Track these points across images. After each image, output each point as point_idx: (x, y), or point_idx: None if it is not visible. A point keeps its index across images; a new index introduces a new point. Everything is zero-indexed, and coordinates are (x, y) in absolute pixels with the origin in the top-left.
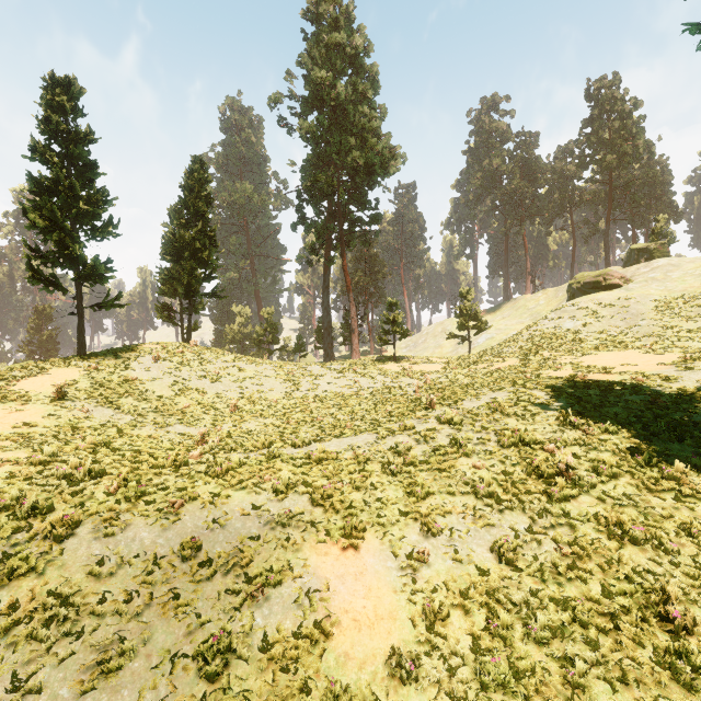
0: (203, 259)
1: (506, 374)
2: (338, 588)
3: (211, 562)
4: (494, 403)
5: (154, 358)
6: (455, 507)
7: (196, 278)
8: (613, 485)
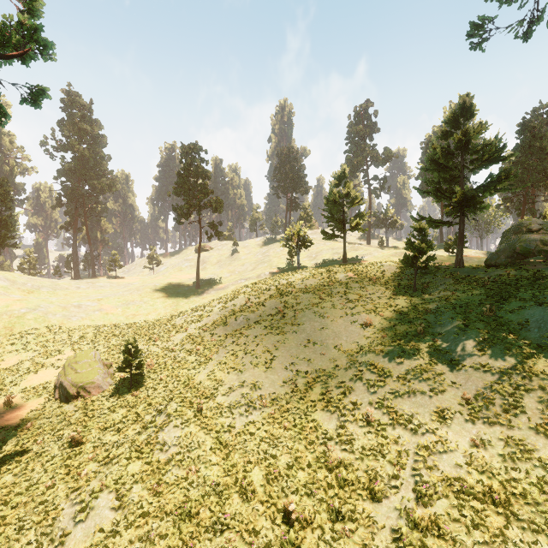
0: (10, 229)
1: (156, 281)
2: (107, 309)
3: (83, 308)
4: (143, 286)
5: (2, 277)
6: (129, 301)
7: (7, 239)
8: (158, 296)
